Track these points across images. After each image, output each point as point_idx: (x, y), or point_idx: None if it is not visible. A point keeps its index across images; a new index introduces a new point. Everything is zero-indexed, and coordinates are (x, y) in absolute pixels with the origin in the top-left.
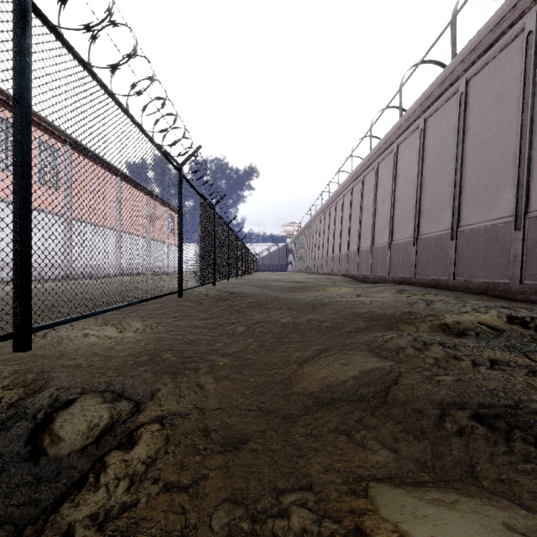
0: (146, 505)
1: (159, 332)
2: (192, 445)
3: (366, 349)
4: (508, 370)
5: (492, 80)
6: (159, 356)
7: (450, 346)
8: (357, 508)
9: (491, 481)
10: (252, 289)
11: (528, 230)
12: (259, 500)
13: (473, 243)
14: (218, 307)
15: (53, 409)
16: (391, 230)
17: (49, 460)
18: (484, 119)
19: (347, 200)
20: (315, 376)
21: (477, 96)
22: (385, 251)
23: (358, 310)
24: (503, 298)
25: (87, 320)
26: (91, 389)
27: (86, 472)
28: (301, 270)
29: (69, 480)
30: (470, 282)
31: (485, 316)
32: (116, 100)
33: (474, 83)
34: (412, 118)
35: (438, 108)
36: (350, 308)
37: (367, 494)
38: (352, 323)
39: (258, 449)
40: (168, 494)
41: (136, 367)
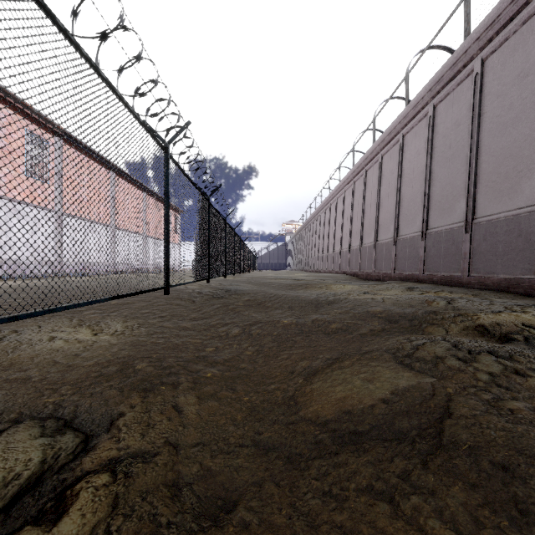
0: None
1: (138, 335)
2: (150, 516)
3: (392, 359)
4: None
5: (513, 56)
6: (131, 366)
7: (504, 356)
8: None
9: None
10: (249, 287)
11: None
12: None
13: (491, 236)
14: (211, 306)
15: None
16: (396, 224)
17: None
18: (503, 100)
19: (349, 196)
20: (329, 396)
21: (494, 75)
22: (390, 247)
23: (371, 308)
24: (529, 295)
25: (60, 321)
26: (30, 415)
27: None
28: (301, 268)
29: None
30: (488, 278)
31: (528, 317)
32: (71, 39)
33: (491, 62)
34: (420, 105)
35: (449, 93)
36: (361, 307)
37: None
38: (366, 324)
39: (251, 524)
40: None
41: (100, 381)
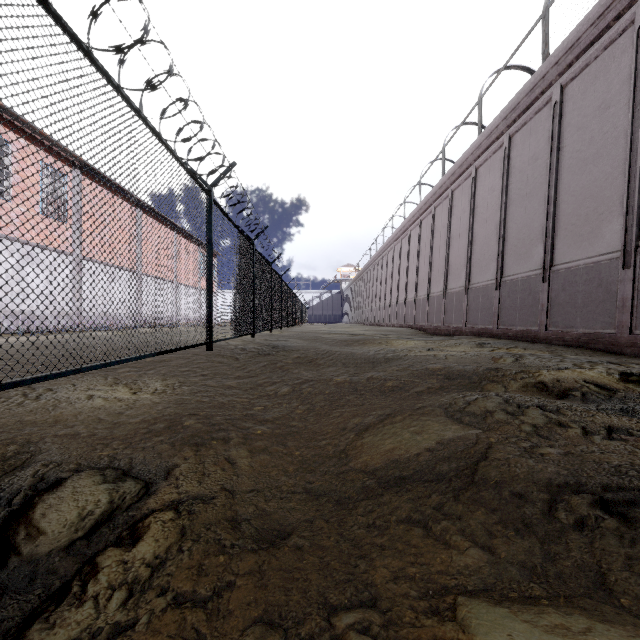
0: (147, 627)
1: (182, 393)
2: (215, 540)
3: (443, 414)
4: (631, 440)
5: (594, 85)
6: (179, 422)
7: (552, 409)
8: (442, 637)
9: (633, 597)
10: (299, 343)
11: (639, 268)
12: (303, 622)
13: (570, 286)
14: (257, 363)
15: (35, 491)
16: (468, 271)
17: (21, 561)
18: (584, 133)
19: (415, 237)
20: (379, 448)
21: (574, 105)
22: (461, 297)
23: (431, 365)
24: (609, 352)
25: (94, 379)
26: (88, 465)
27: (70, 579)
28: (359, 321)
29: (45, 590)
30: (566, 333)
31: (591, 373)
32: (123, 94)
33: (571, 90)
34: (494, 135)
35: (526, 122)
36: (420, 363)
37: (456, 615)
38: (424, 382)
39: (304, 546)
40: (178, 611)
41: (149, 436)
